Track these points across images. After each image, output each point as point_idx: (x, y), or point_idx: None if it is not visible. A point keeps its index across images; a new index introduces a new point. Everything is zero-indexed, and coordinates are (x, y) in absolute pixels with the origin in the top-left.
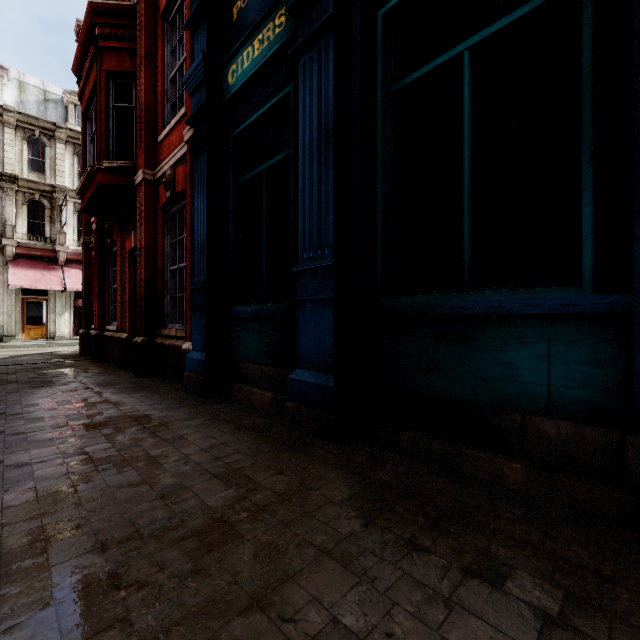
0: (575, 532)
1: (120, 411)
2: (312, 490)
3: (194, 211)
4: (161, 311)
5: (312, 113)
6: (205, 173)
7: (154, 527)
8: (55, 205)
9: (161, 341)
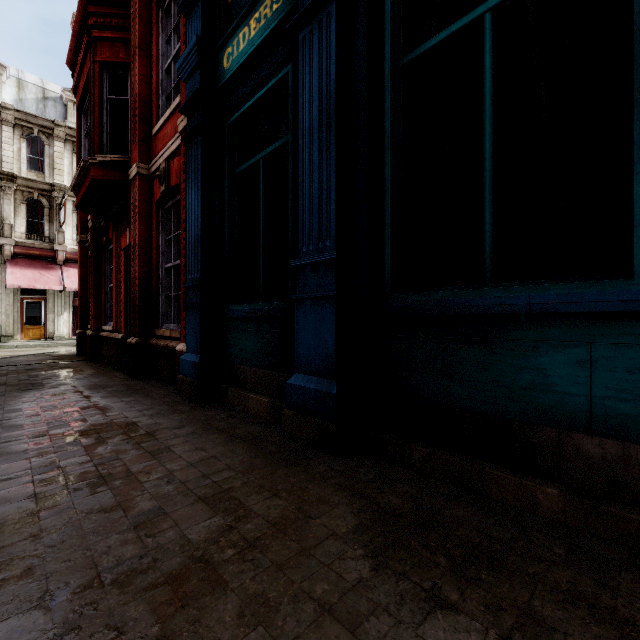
0: (635, 581)
1: (106, 418)
2: (311, 518)
3: (188, 205)
4: (156, 310)
5: (312, 92)
6: (199, 164)
7: (120, 570)
8: (54, 204)
9: (155, 342)
